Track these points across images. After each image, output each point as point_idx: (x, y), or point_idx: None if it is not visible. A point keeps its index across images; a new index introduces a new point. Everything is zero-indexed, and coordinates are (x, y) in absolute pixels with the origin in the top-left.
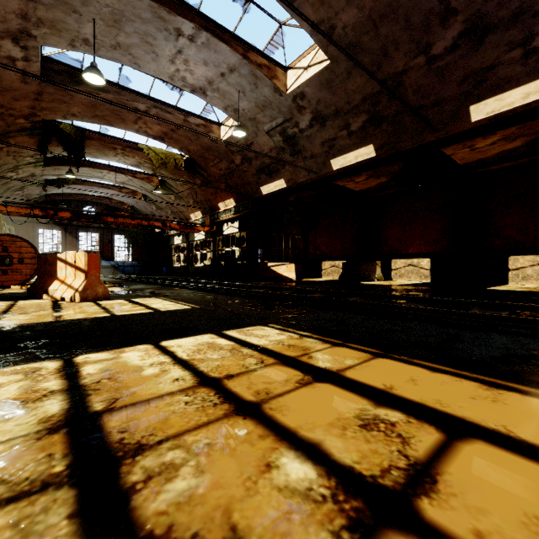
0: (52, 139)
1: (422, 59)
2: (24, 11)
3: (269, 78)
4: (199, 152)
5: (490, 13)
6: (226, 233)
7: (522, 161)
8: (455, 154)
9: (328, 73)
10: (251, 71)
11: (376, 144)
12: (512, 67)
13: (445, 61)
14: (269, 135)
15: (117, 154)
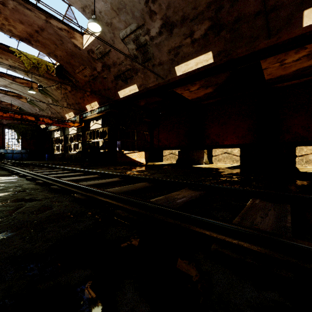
0: None
1: None
2: None
3: None
4: (65, 58)
5: None
6: (92, 128)
7: (306, 79)
8: (267, 68)
9: None
10: None
11: (214, 51)
12: None
13: None
14: (124, 42)
15: None
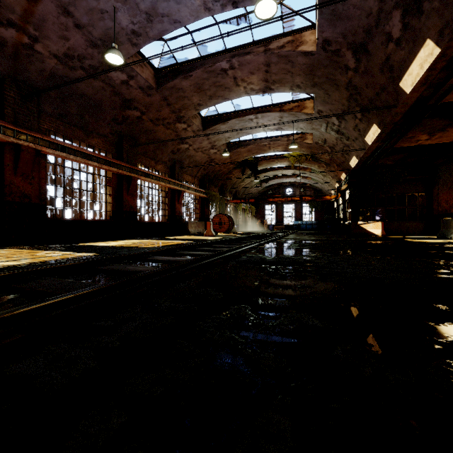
0: (247, 166)
1: (351, 72)
2: (209, 142)
3: (298, 112)
4: (308, 150)
5: (354, 40)
6: (346, 199)
7: None
8: None
9: (319, 98)
10: (288, 114)
11: (375, 123)
12: (398, 53)
13: (362, 67)
14: (328, 132)
15: (277, 162)
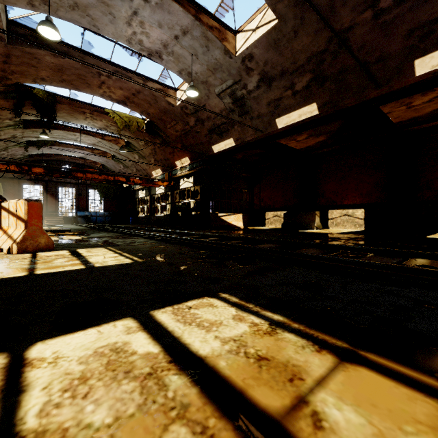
0: (26, 103)
1: (369, 13)
2: None
3: (219, 40)
4: (157, 115)
5: None
6: (182, 187)
7: None
8: (391, 112)
9: (275, 33)
10: (203, 33)
11: (319, 102)
12: None
13: (393, 14)
14: (220, 97)
15: (86, 118)
